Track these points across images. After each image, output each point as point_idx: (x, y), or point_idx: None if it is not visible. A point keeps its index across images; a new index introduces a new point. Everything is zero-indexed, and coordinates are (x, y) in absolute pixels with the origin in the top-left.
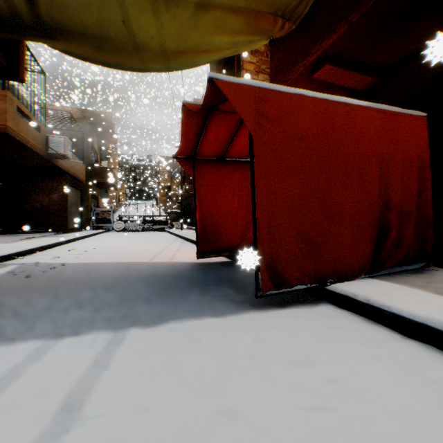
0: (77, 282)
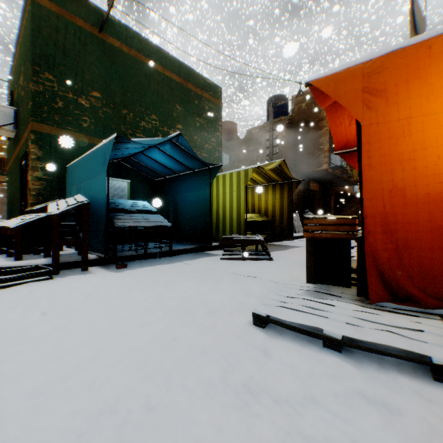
0: None
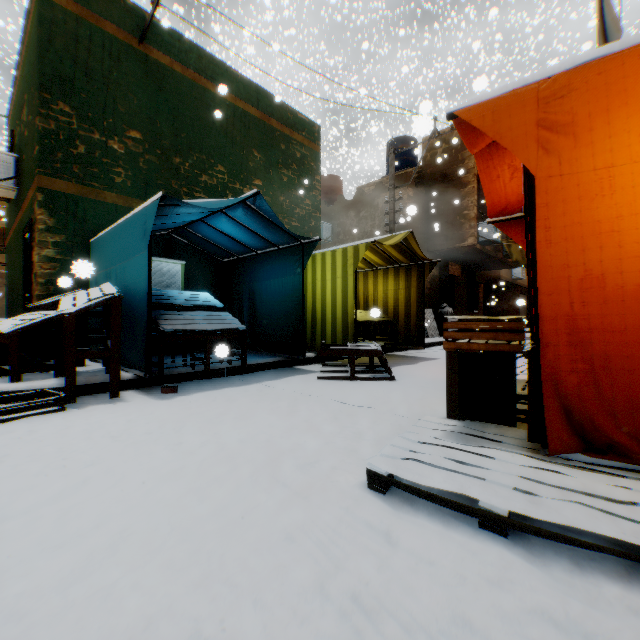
0: None
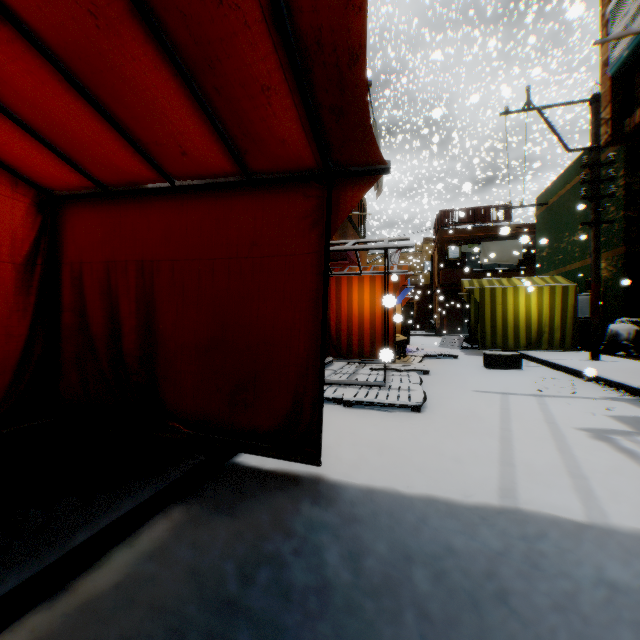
0: None
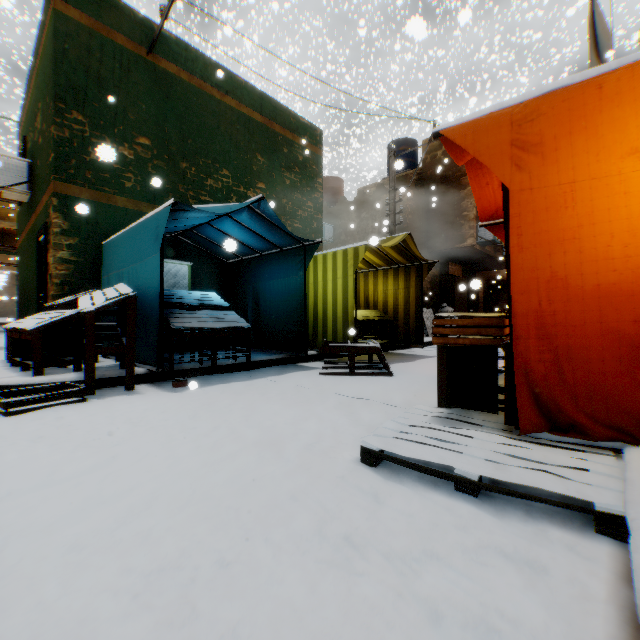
0: None
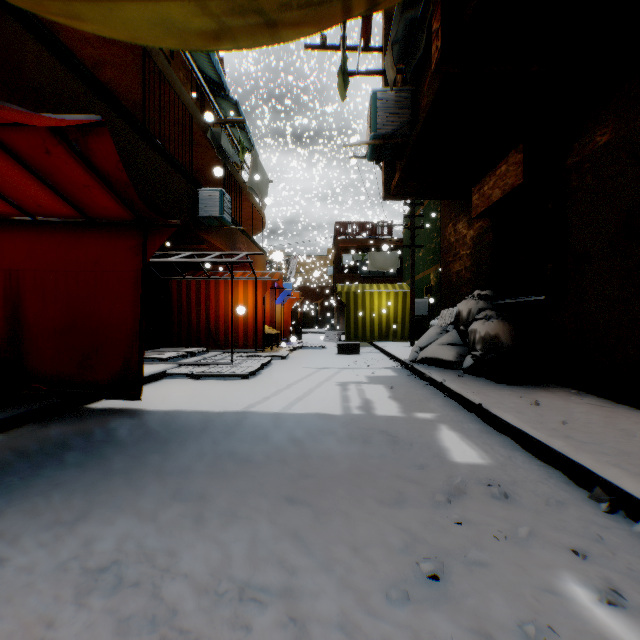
0: (278, 492)
